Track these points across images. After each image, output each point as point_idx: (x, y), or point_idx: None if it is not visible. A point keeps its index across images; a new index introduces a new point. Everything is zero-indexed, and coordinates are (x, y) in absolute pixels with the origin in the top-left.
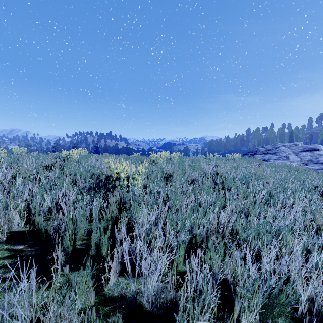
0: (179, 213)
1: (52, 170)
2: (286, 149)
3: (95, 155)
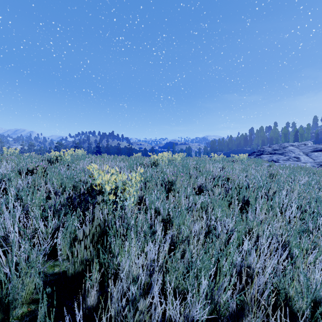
0: (187, 253)
1: (34, 175)
2: (295, 149)
3: (92, 156)
